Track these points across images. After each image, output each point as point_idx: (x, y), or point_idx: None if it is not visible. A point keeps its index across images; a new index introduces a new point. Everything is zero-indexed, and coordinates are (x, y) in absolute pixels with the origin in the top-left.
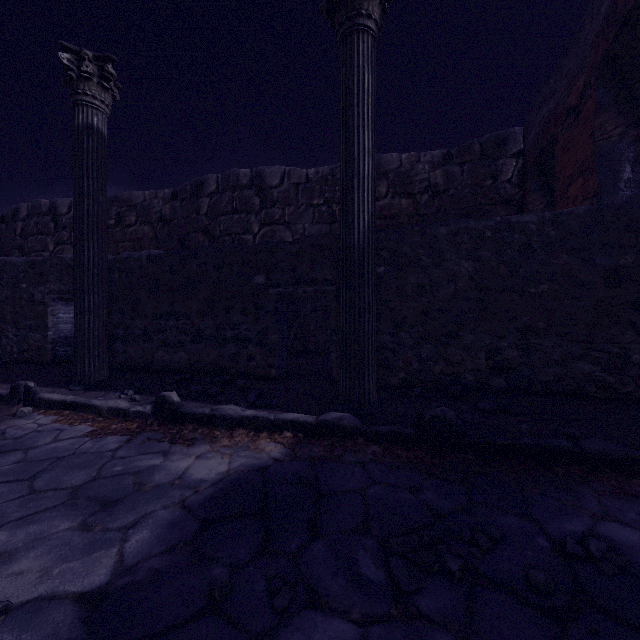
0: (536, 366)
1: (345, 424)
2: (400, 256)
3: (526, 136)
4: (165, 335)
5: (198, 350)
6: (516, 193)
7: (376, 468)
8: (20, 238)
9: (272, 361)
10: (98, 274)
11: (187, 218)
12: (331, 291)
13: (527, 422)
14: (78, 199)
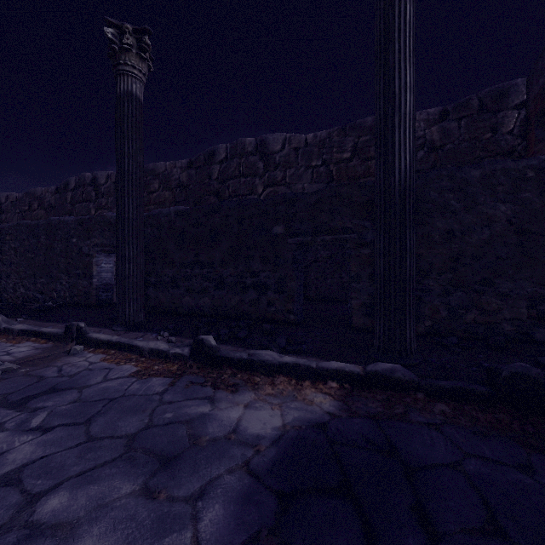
0: None
1: (399, 377)
2: (426, 202)
3: (530, 86)
4: (191, 282)
5: (221, 296)
6: (518, 144)
7: (456, 433)
8: (70, 205)
9: (291, 307)
10: (136, 226)
11: (201, 183)
12: (351, 239)
13: None
14: (120, 159)
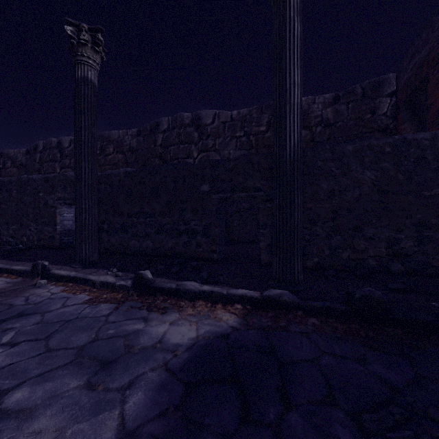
0: (429, 254)
1: (285, 299)
2: (314, 168)
3: (399, 80)
4: (136, 229)
5: (160, 239)
6: (390, 123)
7: (320, 339)
8: (38, 164)
9: (214, 248)
10: (91, 184)
11: (148, 148)
12: (260, 196)
13: (436, 301)
14: (78, 131)
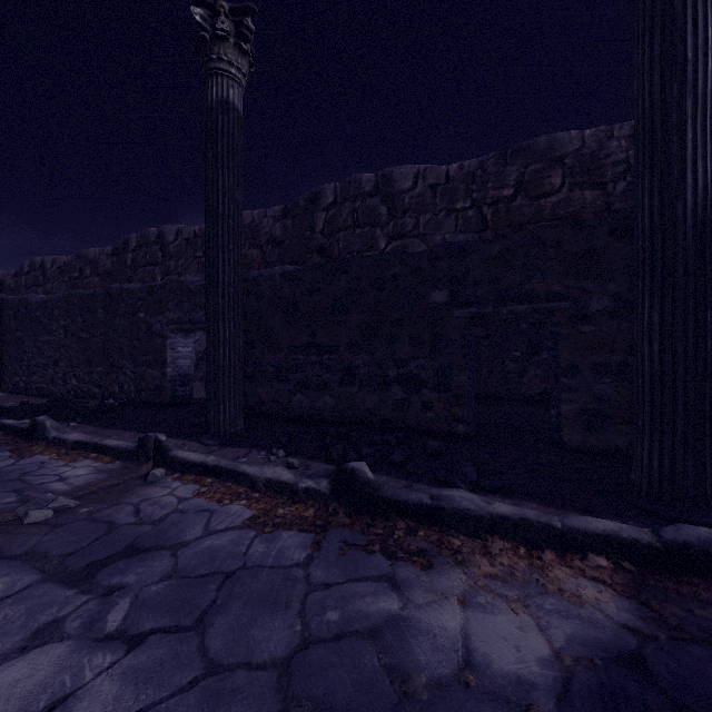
0: None
1: None
2: None
3: None
4: (304, 374)
5: (349, 394)
6: None
7: None
8: (130, 270)
9: (459, 412)
10: (234, 294)
11: (300, 237)
12: (561, 309)
13: None
14: (211, 197)
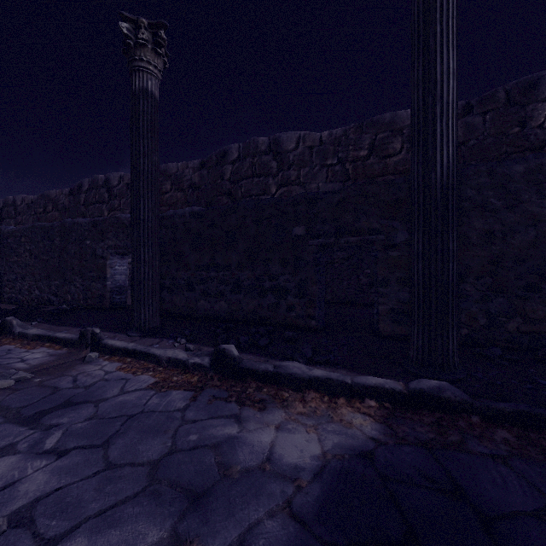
0: None
1: (449, 397)
2: (462, 200)
3: None
4: (206, 285)
5: (237, 300)
6: None
7: (529, 469)
8: (83, 207)
9: (312, 312)
10: (152, 228)
11: (213, 184)
12: (378, 240)
13: None
14: (135, 158)
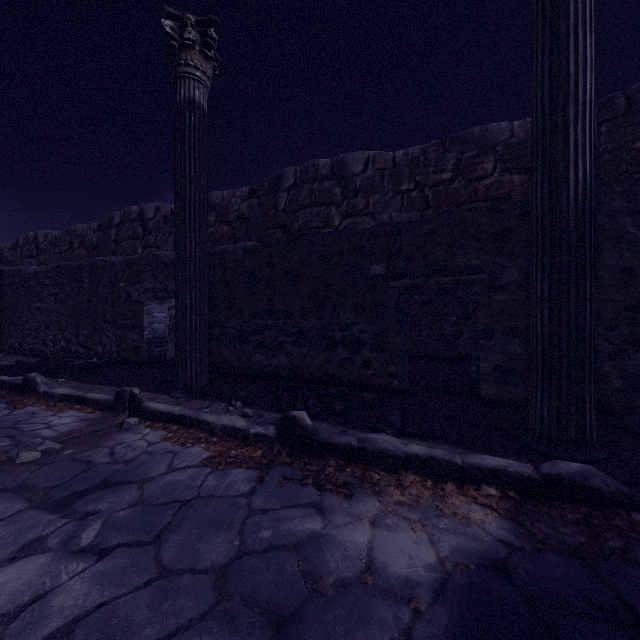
0: None
1: (598, 486)
2: None
3: None
4: (263, 336)
5: (301, 354)
6: None
7: None
8: (114, 244)
9: (394, 369)
10: (199, 267)
11: (264, 215)
12: (479, 281)
13: None
14: (180, 184)
